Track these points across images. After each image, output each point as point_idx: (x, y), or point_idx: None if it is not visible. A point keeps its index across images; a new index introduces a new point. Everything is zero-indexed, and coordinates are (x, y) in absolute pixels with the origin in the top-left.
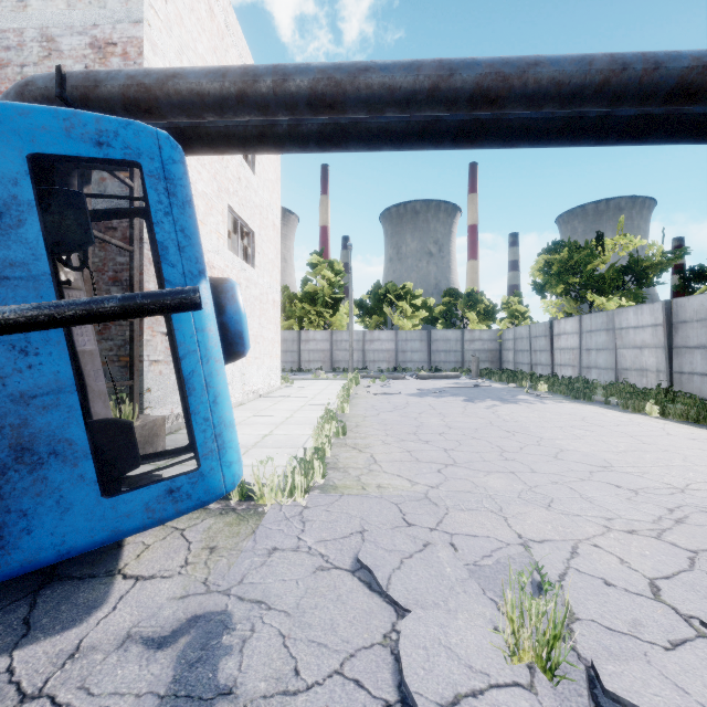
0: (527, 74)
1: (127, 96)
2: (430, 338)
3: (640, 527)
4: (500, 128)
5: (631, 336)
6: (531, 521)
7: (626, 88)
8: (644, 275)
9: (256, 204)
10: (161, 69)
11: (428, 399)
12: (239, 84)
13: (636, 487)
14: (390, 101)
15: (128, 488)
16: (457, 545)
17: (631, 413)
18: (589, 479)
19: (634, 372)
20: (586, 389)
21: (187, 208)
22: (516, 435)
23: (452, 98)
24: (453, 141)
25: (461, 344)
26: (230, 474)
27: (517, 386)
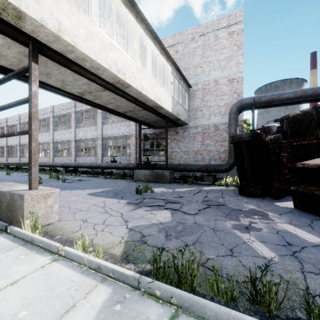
0: None
1: (267, 101)
2: None
3: None
4: None
5: None
6: None
7: None
8: None
9: None
10: (277, 93)
11: None
12: (300, 94)
13: None
14: None
15: None
16: None
17: None
18: None
19: None
20: None
21: None
22: None
23: None
24: None
25: None
26: None
27: None
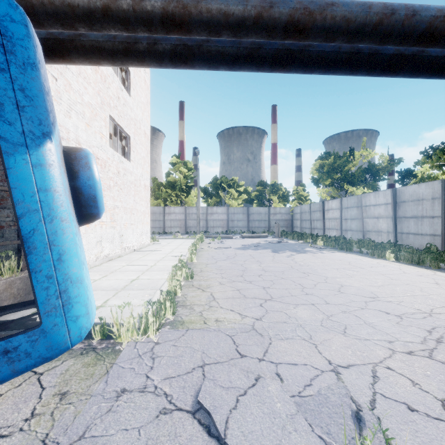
0: (326, 11)
1: None
2: (249, 212)
3: (414, 348)
4: (304, 57)
5: (372, 210)
6: (335, 347)
7: (393, 29)
8: (378, 174)
9: (132, 118)
10: None
11: (249, 251)
12: None
13: (399, 313)
14: (225, 24)
15: (5, 331)
16: (282, 375)
17: (377, 259)
18: (366, 308)
19: (374, 233)
20: (347, 243)
21: (28, 69)
22: (310, 275)
23: (271, 26)
24: (270, 65)
25: (268, 216)
26: (76, 328)
27: (304, 242)
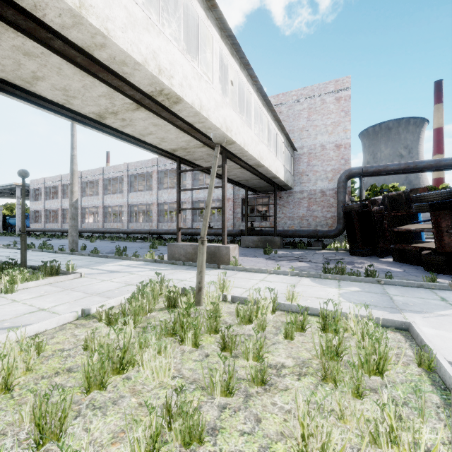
0: None
1: (374, 171)
2: None
3: None
4: None
5: None
6: None
7: None
8: None
9: None
10: (383, 165)
11: None
12: (404, 167)
13: None
14: (445, 167)
15: None
16: None
17: None
18: None
19: None
20: None
21: None
22: None
23: None
24: None
25: None
26: None
27: None
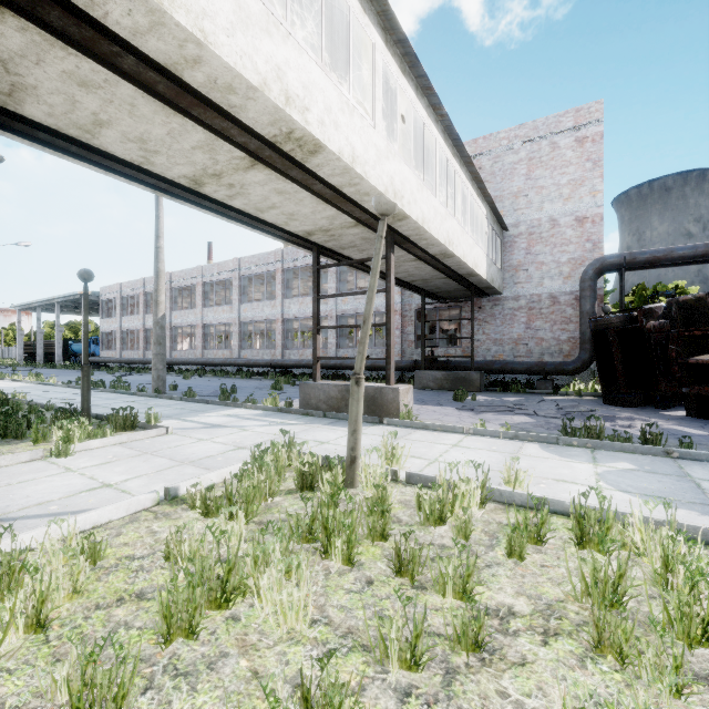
0: None
1: (647, 261)
2: None
3: None
4: None
5: None
6: None
7: None
8: None
9: None
10: (664, 249)
11: None
12: (703, 252)
13: None
14: None
15: None
16: None
17: None
18: None
19: None
20: None
21: None
22: None
23: None
24: None
25: None
26: None
27: None
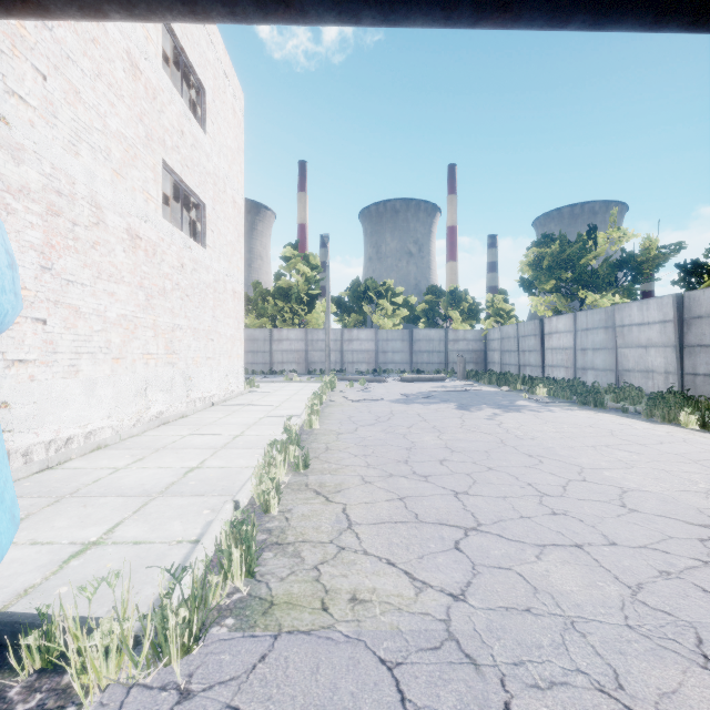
0: None
1: None
2: (412, 338)
3: None
4: None
5: (634, 334)
6: None
7: None
8: (641, 269)
9: (209, 171)
10: None
11: (415, 406)
12: None
13: None
14: None
15: None
16: None
17: (661, 424)
18: None
19: (638, 374)
20: (597, 394)
21: None
22: (544, 463)
23: None
24: (475, 4)
25: (444, 344)
26: None
27: (510, 389)
